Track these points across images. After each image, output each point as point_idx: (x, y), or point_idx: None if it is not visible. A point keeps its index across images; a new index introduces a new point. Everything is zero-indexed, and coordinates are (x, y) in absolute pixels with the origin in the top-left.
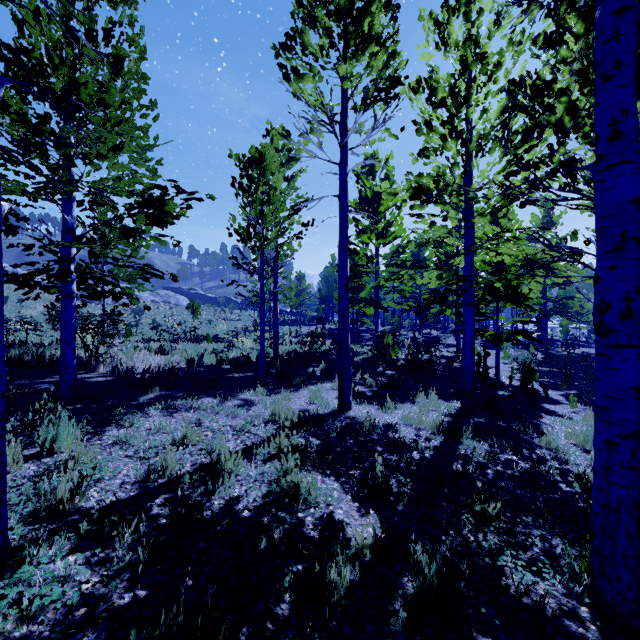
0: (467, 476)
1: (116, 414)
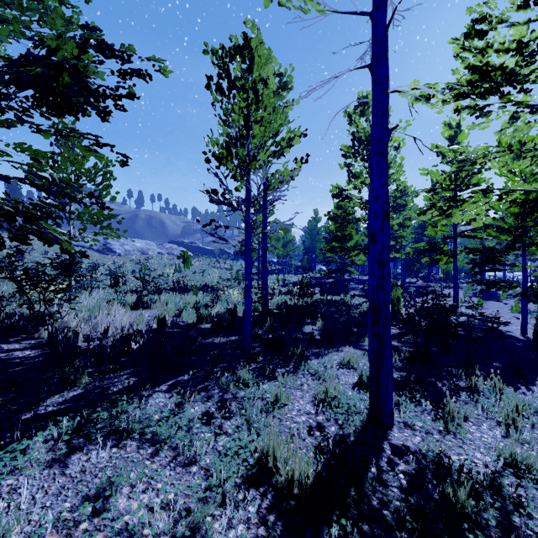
0: None
1: None
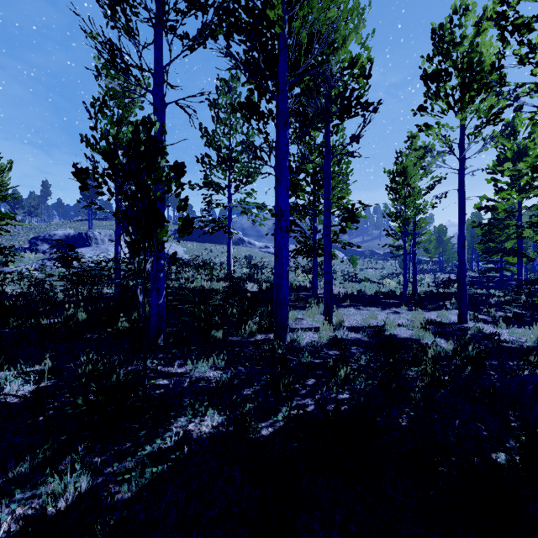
0: (535, 355)
1: (336, 307)
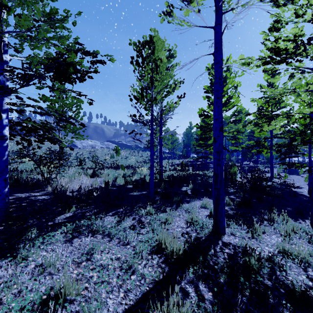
0: None
1: (24, 239)
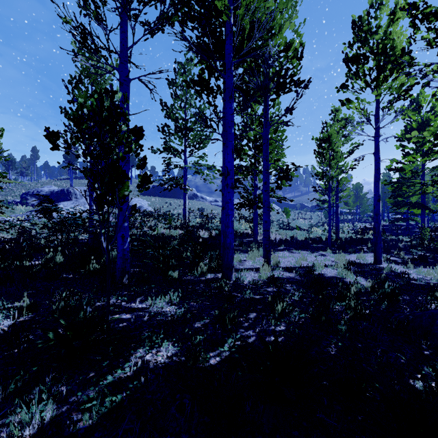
0: None
1: (273, 251)
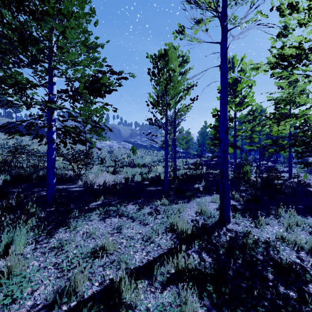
0: None
1: (71, 217)
